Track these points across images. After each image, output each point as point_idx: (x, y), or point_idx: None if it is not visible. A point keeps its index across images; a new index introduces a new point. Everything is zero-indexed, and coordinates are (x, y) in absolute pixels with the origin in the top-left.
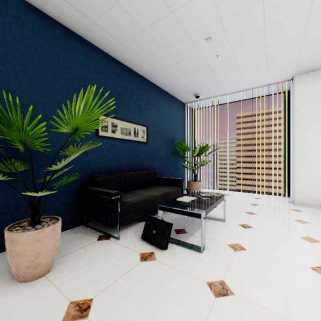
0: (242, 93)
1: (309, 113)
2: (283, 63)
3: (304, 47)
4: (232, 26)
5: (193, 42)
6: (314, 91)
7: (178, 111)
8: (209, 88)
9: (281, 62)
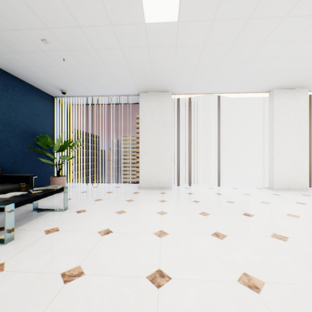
0: (107, 97)
1: (147, 121)
2: (126, 81)
3: (134, 73)
4: (64, 38)
5: (29, 38)
6: (150, 106)
7: (44, 103)
8: (74, 87)
9: (124, 80)
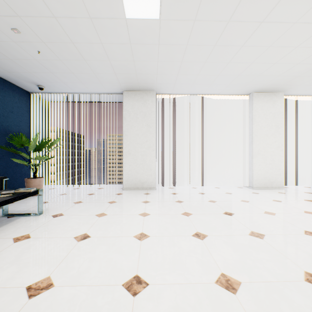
0: (90, 95)
1: (132, 121)
2: (108, 78)
3: (116, 71)
4: (38, 28)
5: None
6: (134, 105)
7: (18, 99)
8: (52, 83)
9: (106, 77)
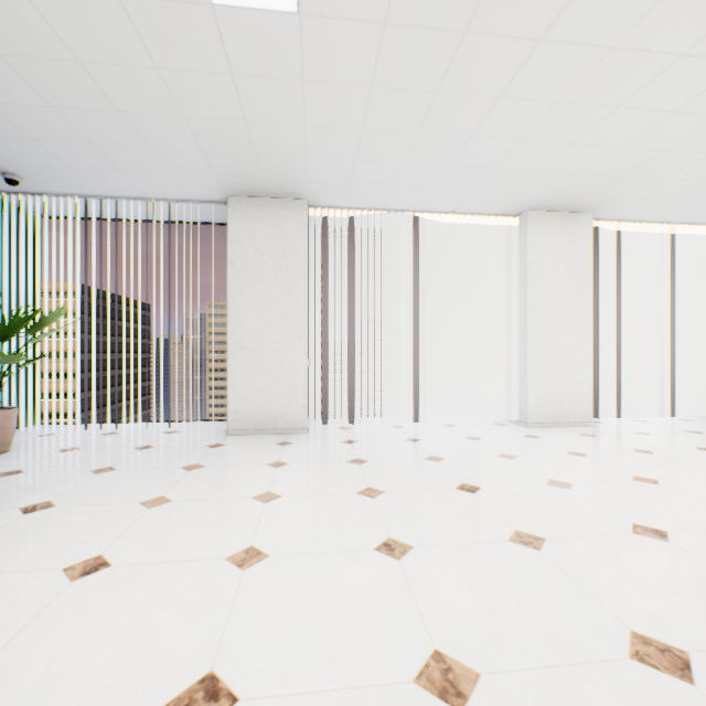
0: (145, 203)
1: (249, 269)
2: (187, 163)
3: (205, 144)
4: None
5: None
6: (256, 232)
7: None
8: (41, 168)
9: (181, 159)
